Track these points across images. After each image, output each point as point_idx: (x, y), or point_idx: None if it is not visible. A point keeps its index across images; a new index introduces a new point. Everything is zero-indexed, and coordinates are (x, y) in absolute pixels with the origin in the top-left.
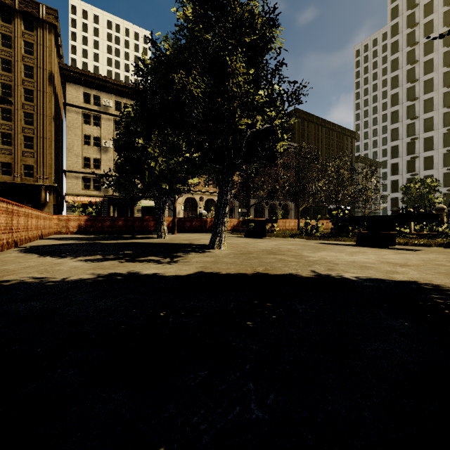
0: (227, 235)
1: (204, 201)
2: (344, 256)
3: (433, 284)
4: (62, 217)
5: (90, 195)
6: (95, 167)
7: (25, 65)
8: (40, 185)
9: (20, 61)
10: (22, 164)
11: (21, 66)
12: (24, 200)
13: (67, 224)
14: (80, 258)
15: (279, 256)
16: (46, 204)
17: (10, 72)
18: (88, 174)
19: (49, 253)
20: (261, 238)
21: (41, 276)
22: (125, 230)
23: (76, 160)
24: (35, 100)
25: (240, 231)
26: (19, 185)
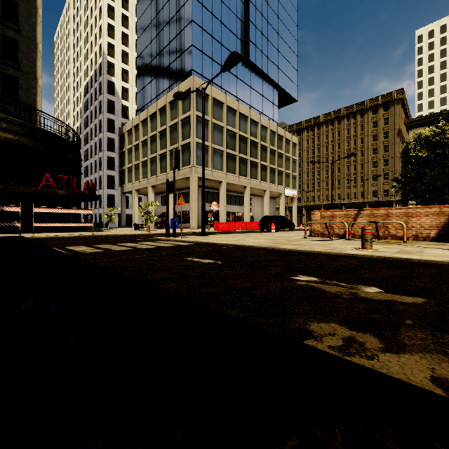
0: None
1: None
2: None
3: None
4: None
5: None
6: None
7: (384, 132)
8: (392, 201)
9: (381, 131)
10: (382, 189)
11: (382, 134)
12: None
13: None
14: None
15: None
16: None
17: (376, 140)
18: None
19: None
20: None
21: None
22: None
23: None
24: (389, 150)
25: None
26: (381, 202)
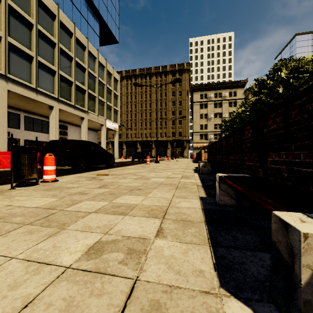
0: None
1: None
2: None
3: None
4: None
5: (203, 142)
6: (205, 128)
7: (179, 91)
8: (184, 140)
9: (177, 90)
10: (178, 131)
11: (178, 92)
12: (178, 146)
13: None
14: None
15: None
16: (186, 147)
17: (174, 96)
18: (202, 132)
19: None
20: None
21: None
22: None
23: (197, 127)
24: (182, 104)
25: None
26: (177, 140)
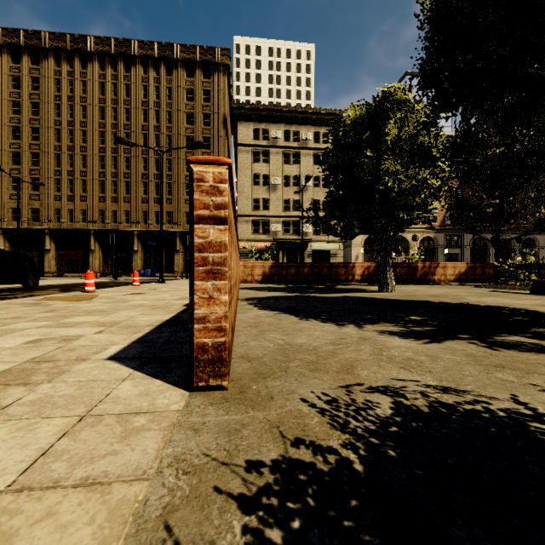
0: (480, 290)
1: None
2: None
3: None
4: (247, 264)
5: (259, 240)
6: (264, 209)
7: (204, 113)
8: None
9: (200, 111)
10: None
11: (201, 116)
12: None
13: (252, 272)
14: (371, 327)
15: None
16: None
17: (193, 124)
18: (257, 217)
19: (298, 312)
20: None
21: (433, 382)
22: (311, 279)
23: (247, 203)
24: (212, 147)
25: (473, 282)
26: None
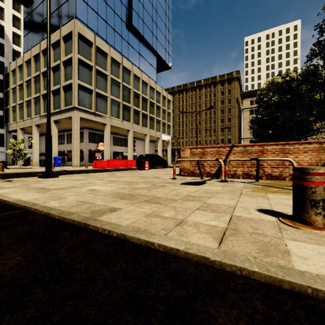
0: None
1: None
2: None
3: None
4: None
5: None
6: None
7: (228, 99)
8: None
9: (226, 98)
10: (227, 138)
11: (227, 100)
12: None
13: None
14: None
15: None
16: None
17: (223, 104)
18: (252, 138)
19: None
20: None
21: None
22: None
23: (247, 133)
24: (231, 112)
25: None
26: None
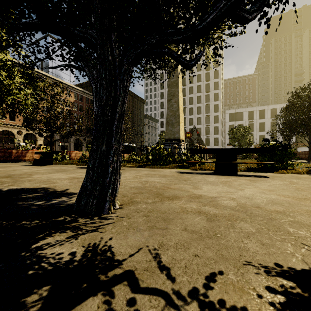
0: (20, 164)
1: (23, 135)
2: (60, 175)
3: (49, 188)
4: None
5: None
6: None
7: None
8: None
9: None
10: None
11: None
12: None
13: None
14: None
15: (2, 179)
16: None
17: None
18: None
19: None
20: (47, 165)
21: None
22: None
23: None
24: None
25: None
26: None
